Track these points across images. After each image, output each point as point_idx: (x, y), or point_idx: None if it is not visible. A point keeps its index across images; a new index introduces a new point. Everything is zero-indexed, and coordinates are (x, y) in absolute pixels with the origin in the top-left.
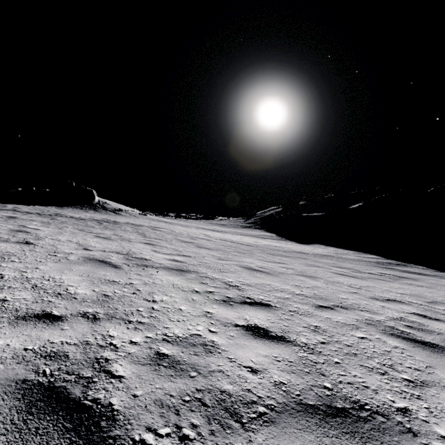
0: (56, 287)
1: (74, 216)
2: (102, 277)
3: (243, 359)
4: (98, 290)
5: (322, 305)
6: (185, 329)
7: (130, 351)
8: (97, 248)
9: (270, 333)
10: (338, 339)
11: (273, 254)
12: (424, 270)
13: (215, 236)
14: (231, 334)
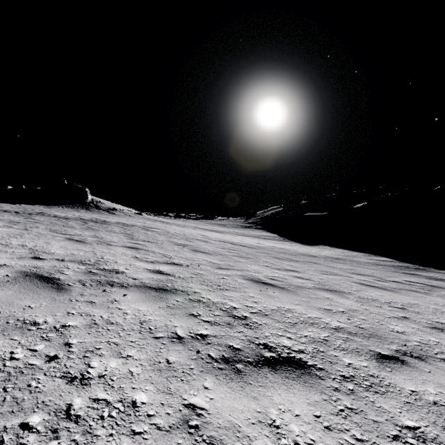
0: None
1: (58, 215)
2: (16, 314)
3: None
4: None
5: (384, 353)
6: None
7: None
8: (55, 256)
9: None
10: None
11: (280, 258)
12: None
13: (214, 236)
14: None
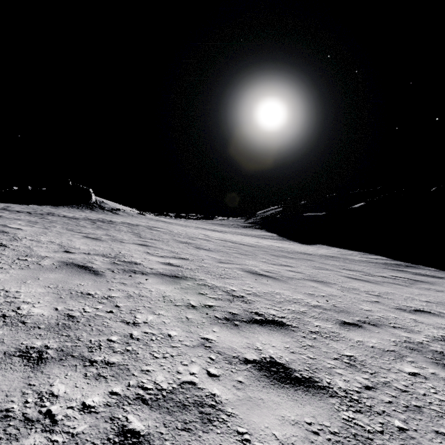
0: (4, 305)
1: (67, 215)
2: (74, 289)
3: (261, 435)
4: (62, 309)
5: (347, 321)
6: (173, 374)
7: (76, 429)
8: (81, 250)
9: (293, 373)
10: (386, 379)
11: (277, 255)
12: (436, 273)
13: (215, 236)
14: (240, 379)
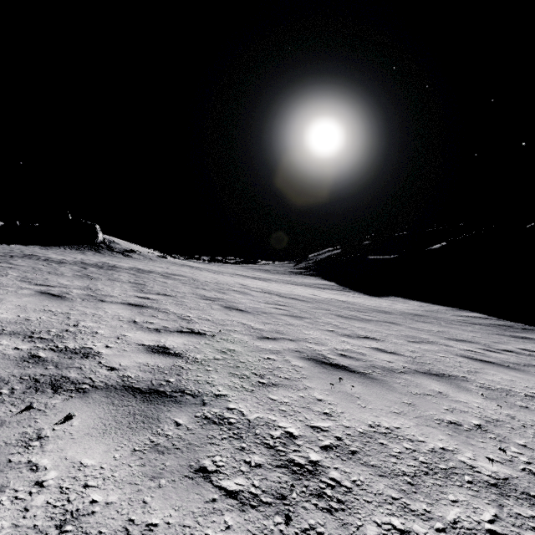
0: None
1: (52, 258)
2: None
3: None
4: None
5: None
6: None
7: None
8: None
9: None
10: None
11: (345, 316)
12: None
13: (257, 286)
14: None
